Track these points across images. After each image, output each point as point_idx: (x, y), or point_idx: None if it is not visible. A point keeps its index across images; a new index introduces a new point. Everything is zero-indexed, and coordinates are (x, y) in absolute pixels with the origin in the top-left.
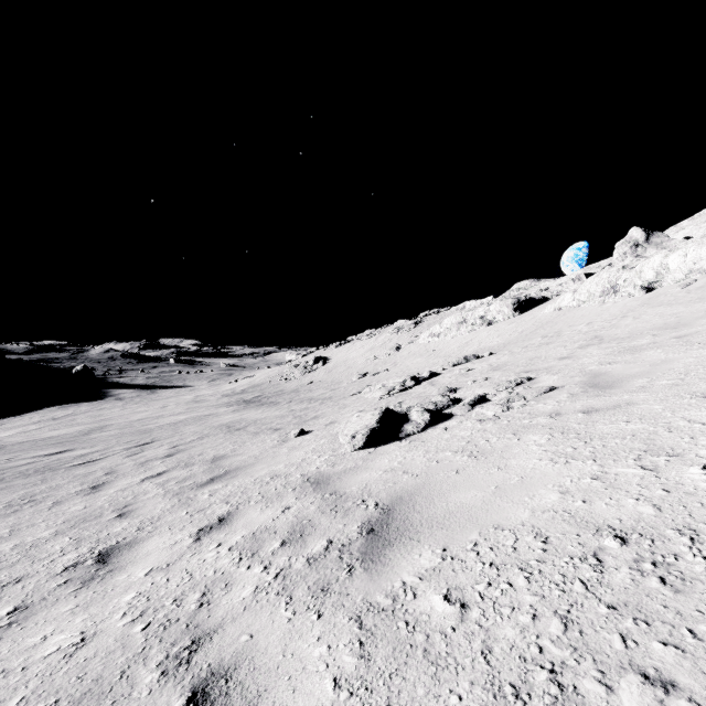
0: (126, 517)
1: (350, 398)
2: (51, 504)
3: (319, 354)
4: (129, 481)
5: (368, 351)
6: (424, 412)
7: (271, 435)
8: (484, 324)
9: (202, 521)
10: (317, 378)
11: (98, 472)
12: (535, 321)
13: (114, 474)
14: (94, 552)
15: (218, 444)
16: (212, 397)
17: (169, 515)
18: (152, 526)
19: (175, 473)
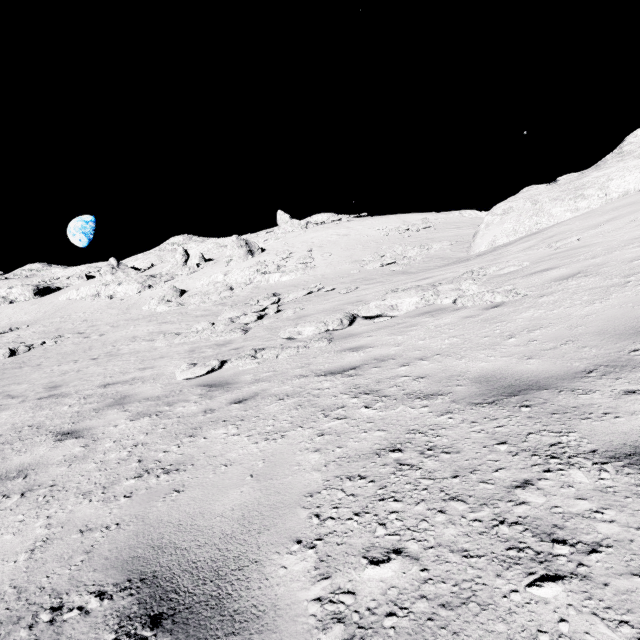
0: None
1: None
2: None
3: None
4: None
5: None
6: (26, 347)
7: None
8: (7, 303)
9: None
10: None
11: None
12: (54, 306)
13: None
14: None
15: None
16: None
17: None
18: None
19: None
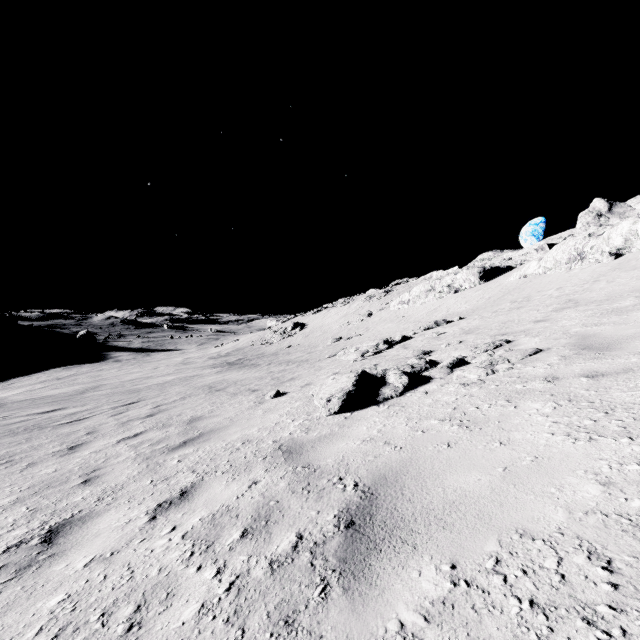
0: (90, 484)
1: (325, 361)
2: (25, 466)
3: (297, 320)
4: (106, 442)
5: (342, 317)
6: (401, 374)
7: (249, 396)
8: (451, 292)
9: (163, 493)
10: (295, 343)
11: (81, 431)
12: (501, 288)
13: (94, 434)
14: (44, 527)
15: (198, 404)
16: (199, 359)
17: (133, 484)
18: (113, 497)
19: (151, 435)
